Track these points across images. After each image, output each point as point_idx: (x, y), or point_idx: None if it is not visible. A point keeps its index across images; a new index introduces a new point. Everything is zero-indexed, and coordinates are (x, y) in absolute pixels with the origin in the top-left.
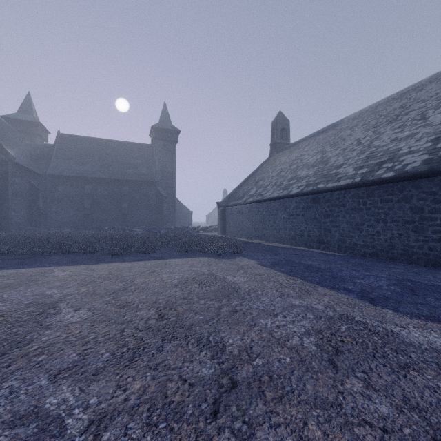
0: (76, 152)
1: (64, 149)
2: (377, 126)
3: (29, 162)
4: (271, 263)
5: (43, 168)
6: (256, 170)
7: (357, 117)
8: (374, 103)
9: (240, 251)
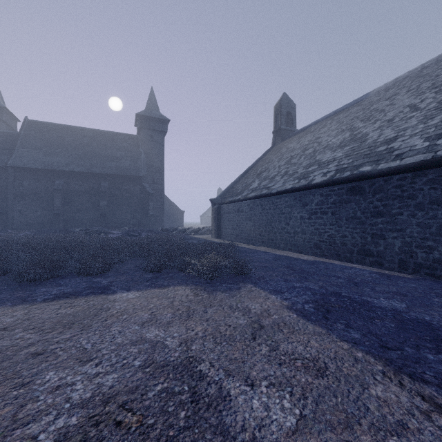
0: (47, 141)
1: (31, 137)
2: (438, 86)
3: None
4: (312, 306)
5: (4, 159)
6: (257, 161)
7: (391, 87)
8: (415, 68)
9: (246, 270)
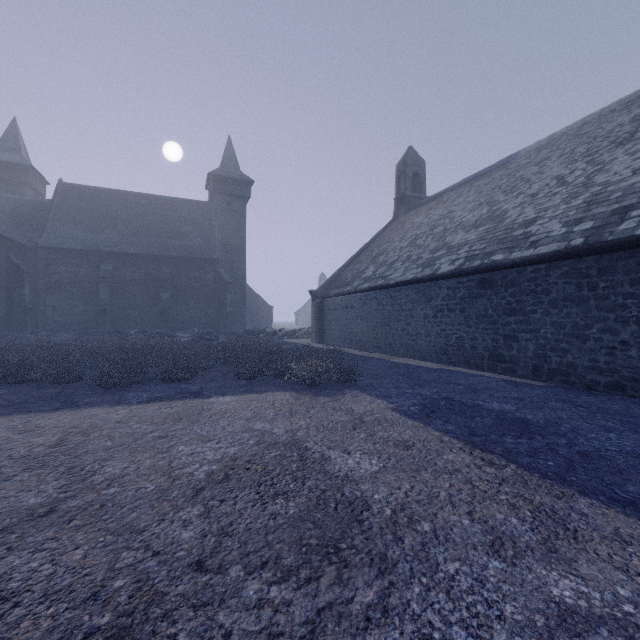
0: (88, 212)
1: (68, 207)
2: (592, 153)
3: (10, 227)
4: (418, 408)
5: (33, 237)
6: (373, 240)
7: (545, 146)
8: (575, 122)
9: (353, 377)
